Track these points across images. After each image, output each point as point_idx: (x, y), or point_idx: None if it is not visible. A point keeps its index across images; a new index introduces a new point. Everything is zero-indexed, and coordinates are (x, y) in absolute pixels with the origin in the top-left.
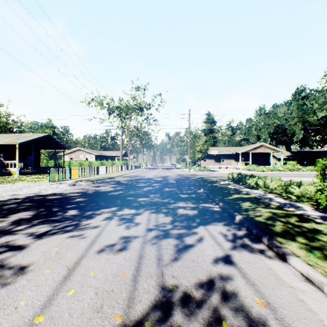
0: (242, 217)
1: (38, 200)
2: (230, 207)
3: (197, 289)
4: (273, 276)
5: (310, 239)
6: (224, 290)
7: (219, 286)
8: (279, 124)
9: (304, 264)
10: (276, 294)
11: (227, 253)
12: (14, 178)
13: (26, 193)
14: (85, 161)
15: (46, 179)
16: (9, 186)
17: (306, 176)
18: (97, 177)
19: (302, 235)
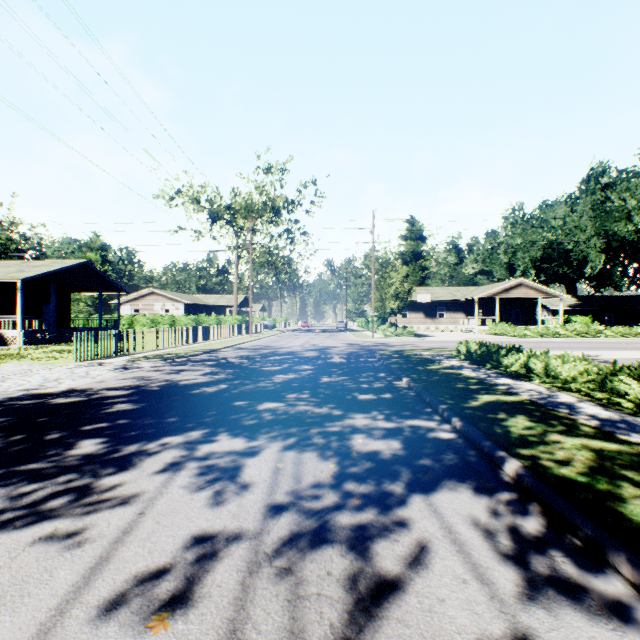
0: (524, 466)
1: (24, 409)
2: (482, 433)
3: None
4: None
5: None
6: None
7: None
8: (553, 242)
9: None
10: None
11: (517, 623)
12: (9, 351)
13: (8, 389)
14: (162, 316)
15: (73, 354)
16: None
17: (618, 348)
18: (181, 350)
19: None
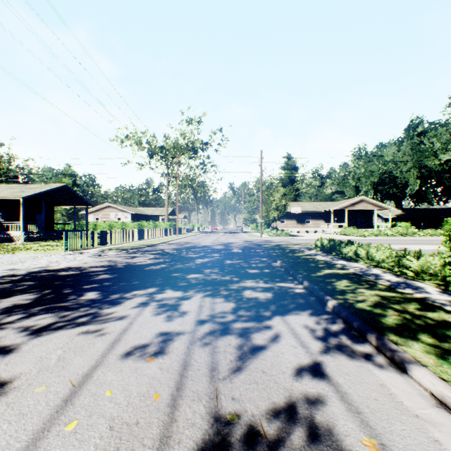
0: (338, 303)
1: (44, 277)
2: (319, 288)
3: (270, 420)
4: (388, 397)
5: (440, 338)
6: (312, 422)
7: (304, 415)
8: (386, 171)
9: (436, 379)
10: (395, 429)
11: (316, 360)
12: (16, 245)
13: (29, 267)
14: (116, 222)
15: (60, 247)
16: (7, 257)
17: (424, 243)
18: (132, 244)
19: (427, 331)
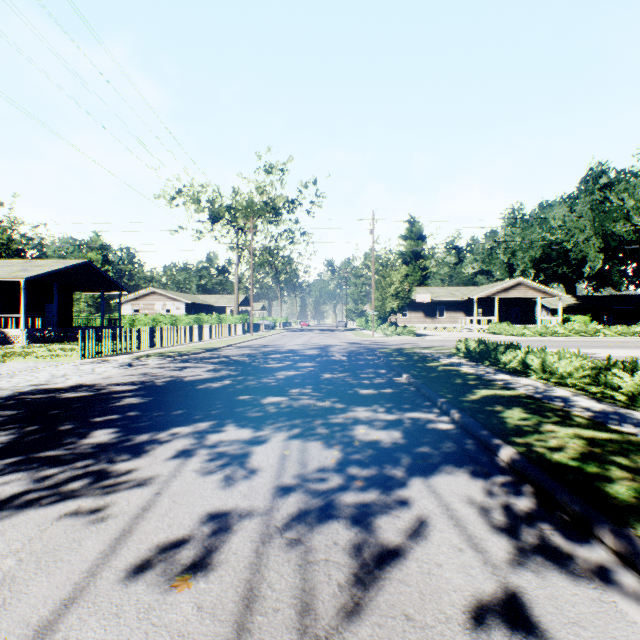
0: (518, 452)
1: (36, 402)
2: (480, 423)
3: None
4: None
5: None
6: None
7: None
8: (552, 242)
9: None
10: None
11: (508, 583)
12: (13, 349)
13: (18, 385)
14: (163, 316)
15: (77, 352)
16: None
17: (616, 346)
18: (183, 348)
19: None
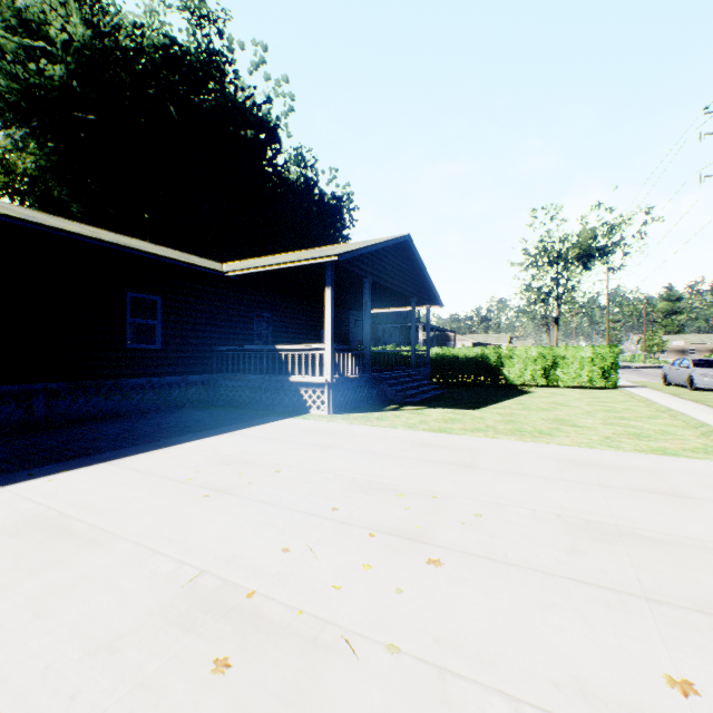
0: None
1: None
2: None
3: None
4: None
5: None
6: None
7: None
8: None
9: None
10: None
11: None
12: None
13: None
14: None
15: None
16: None
17: None
18: None
19: None
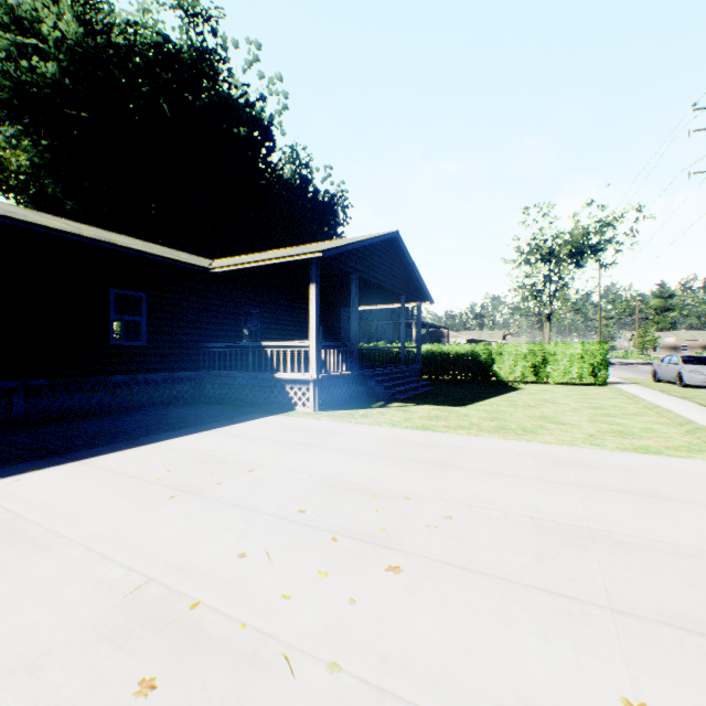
0: None
1: None
2: None
3: None
4: None
5: None
6: None
7: None
8: None
9: None
10: None
11: None
12: None
13: None
14: None
15: None
16: None
17: None
18: None
19: None
